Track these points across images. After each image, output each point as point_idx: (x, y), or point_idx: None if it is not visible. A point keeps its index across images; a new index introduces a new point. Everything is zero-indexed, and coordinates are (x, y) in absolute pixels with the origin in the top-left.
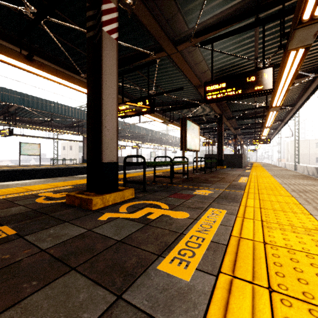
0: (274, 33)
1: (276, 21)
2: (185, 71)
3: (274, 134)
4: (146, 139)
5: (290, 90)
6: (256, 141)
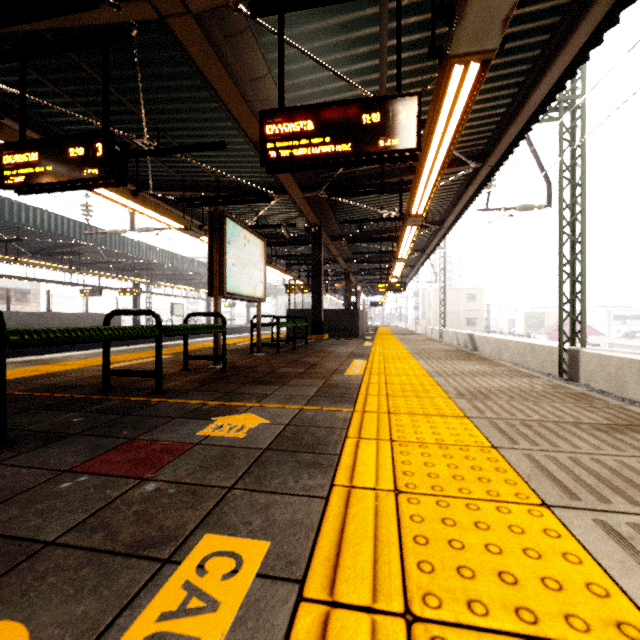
0: (416, 45)
1: (421, 13)
2: (222, 89)
3: (410, 277)
4: (160, 274)
5: (438, 191)
6: (383, 287)
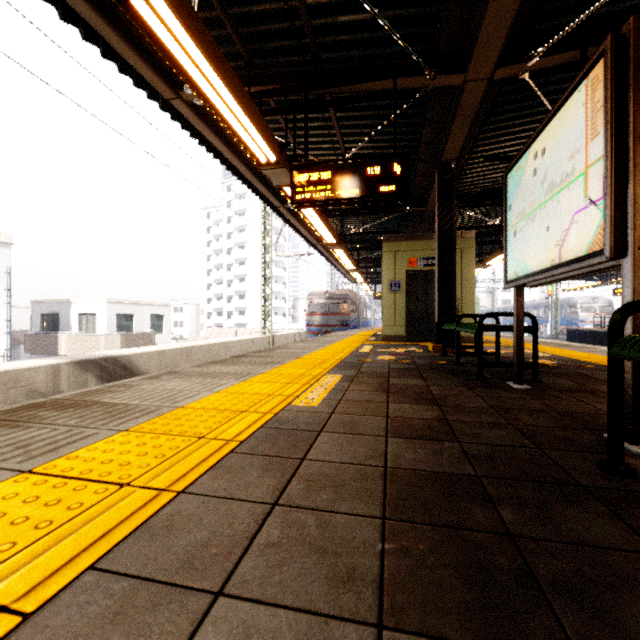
0: None
1: None
2: None
3: None
4: None
5: None
6: None
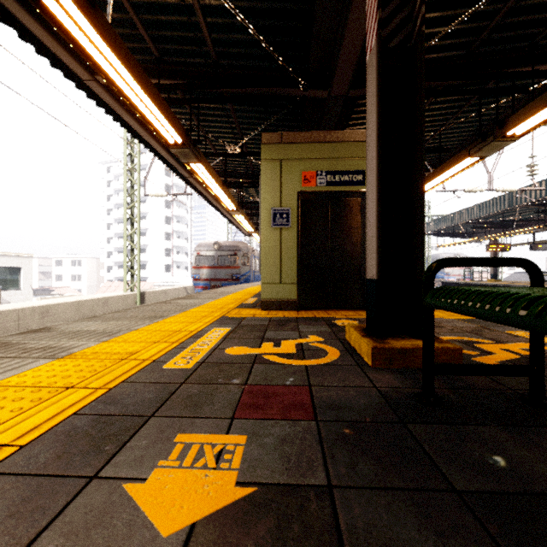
0: None
1: None
2: None
3: None
4: None
5: None
6: None
